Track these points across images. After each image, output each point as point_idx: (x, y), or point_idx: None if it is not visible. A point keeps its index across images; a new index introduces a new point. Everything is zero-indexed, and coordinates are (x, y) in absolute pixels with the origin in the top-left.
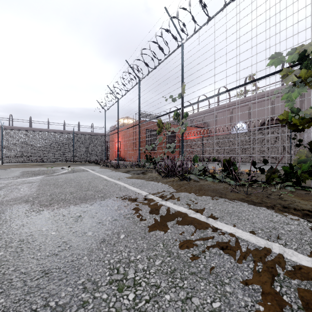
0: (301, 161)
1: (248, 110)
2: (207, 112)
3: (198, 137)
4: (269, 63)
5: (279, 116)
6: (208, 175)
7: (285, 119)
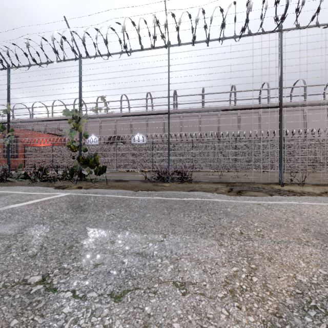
0: (74, 167)
1: (99, 125)
2: (63, 120)
3: (51, 144)
4: (63, 113)
5: (67, 143)
6: (27, 177)
7: (70, 145)
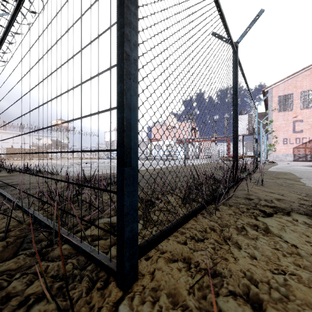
0: None
1: None
2: None
3: None
4: None
5: None
6: None
7: None
